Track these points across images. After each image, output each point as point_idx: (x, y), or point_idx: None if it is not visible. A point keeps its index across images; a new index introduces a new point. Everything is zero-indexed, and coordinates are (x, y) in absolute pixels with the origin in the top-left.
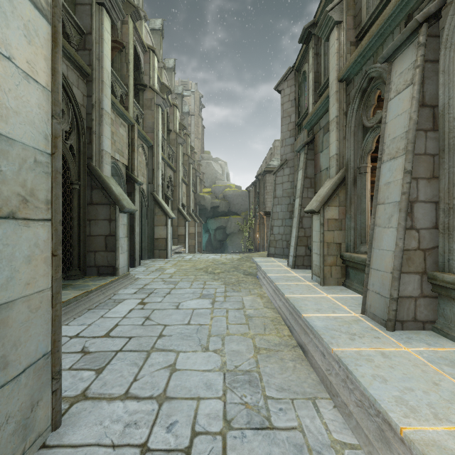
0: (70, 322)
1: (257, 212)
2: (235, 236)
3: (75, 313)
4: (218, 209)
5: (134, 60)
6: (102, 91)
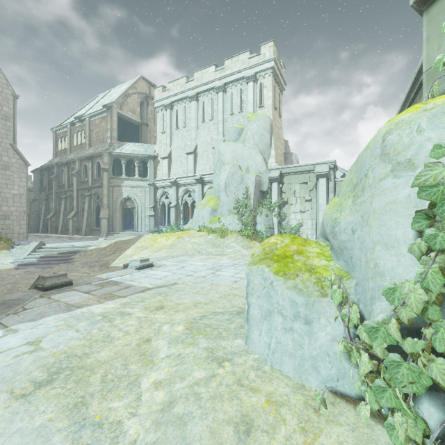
0: None
1: None
2: None
3: None
4: None
5: None
6: None
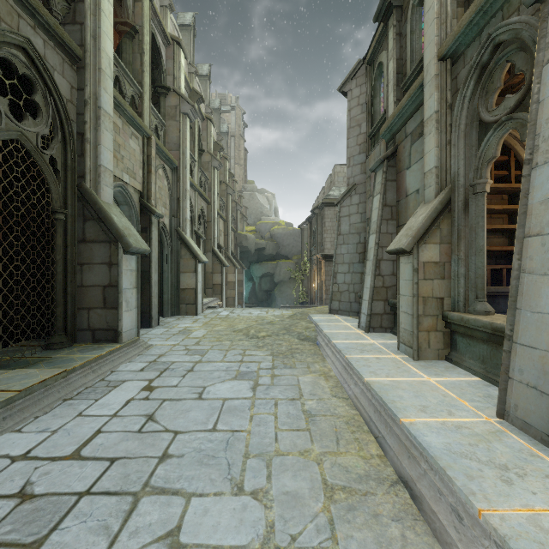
0: (25, 425)
1: (312, 255)
2: (285, 285)
3: (39, 407)
4: (264, 251)
5: (152, 55)
6: (99, 82)
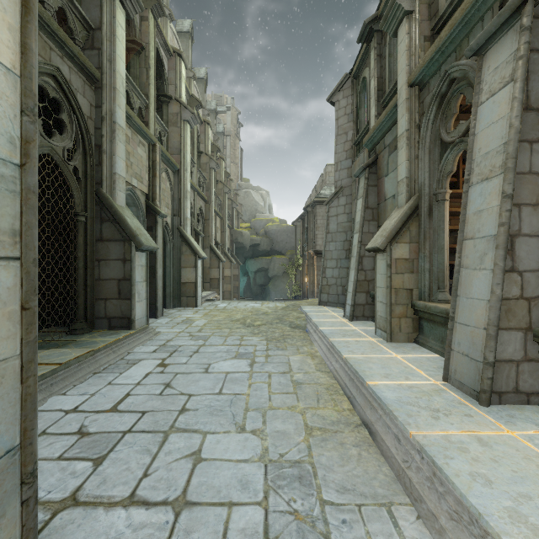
0: (68, 390)
1: (305, 251)
2: (279, 280)
3: (75, 378)
4: (259, 247)
5: (156, 66)
6: (114, 100)
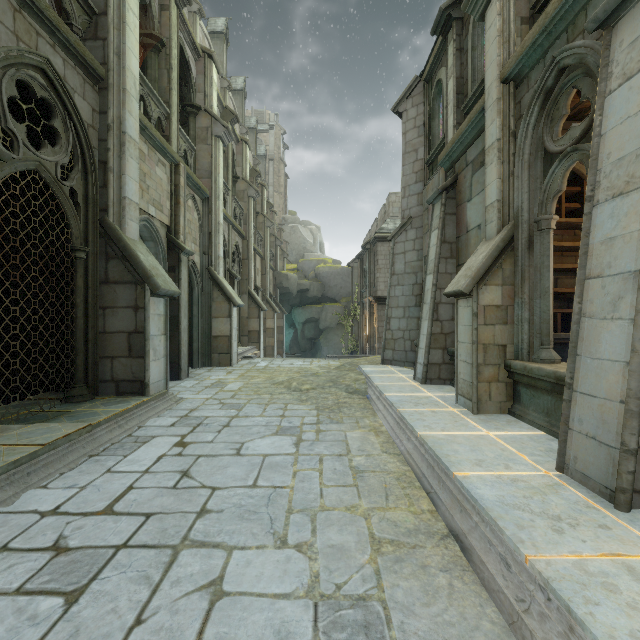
0: (51, 481)
1: (363, 297)
2: (332, 332)
3: (63, 463)
4: (308, 293)
5: (180, 69)
6: (123, 105)
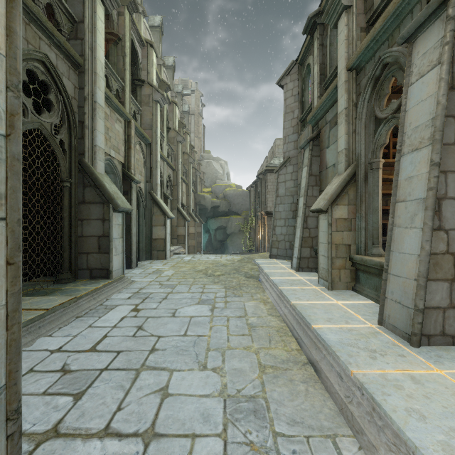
0: (53, 332)
1: (257, 212)
2: (236, 236)
3: (60, 321)
4: (218, 209)
5: (131, 55)
6: (95, 83)
